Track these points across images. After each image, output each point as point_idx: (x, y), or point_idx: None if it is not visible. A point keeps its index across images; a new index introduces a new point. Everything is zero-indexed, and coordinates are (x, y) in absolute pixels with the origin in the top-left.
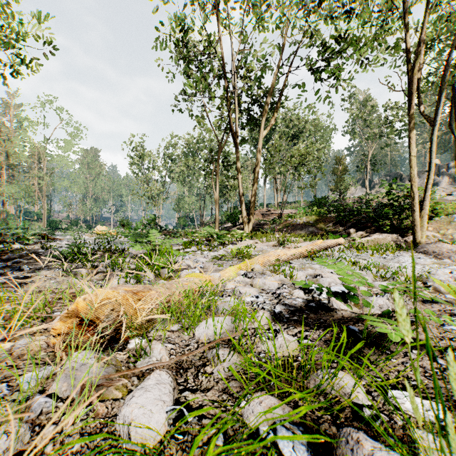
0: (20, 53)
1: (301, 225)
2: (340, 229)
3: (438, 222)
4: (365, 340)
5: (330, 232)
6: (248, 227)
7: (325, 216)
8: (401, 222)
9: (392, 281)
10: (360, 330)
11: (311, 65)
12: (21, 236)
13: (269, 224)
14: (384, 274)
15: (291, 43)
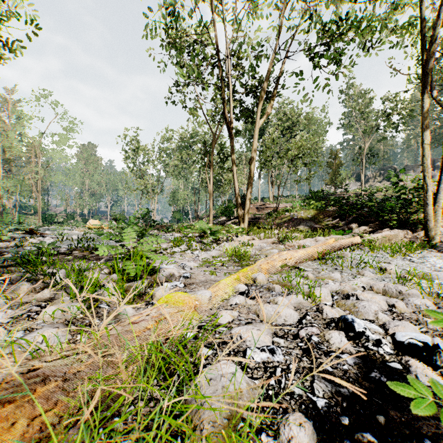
0: (2, 37)
1: (299, 219)
2: (340, 223)
3: None
4: None
5: (330, 227)
6: (243, 222)
7: (323, 210)
8: (409, 217)
9: None
10: None
11: (310, 50)
12: None
13: (265, 218)
14: None
15: (289, 28)
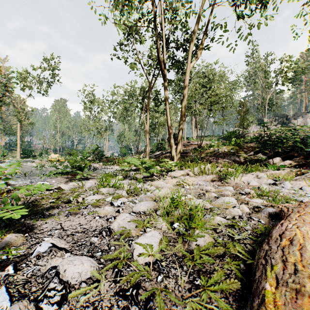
0: None
1: (223, 154)
2: (263, 157)
3: None
4: None
5: (253, 161)
6: (176, 156)
7: (243, 146)
8: None
9: None
10: None
11: None
12: None
13: (192, 153)
14: None
15: None
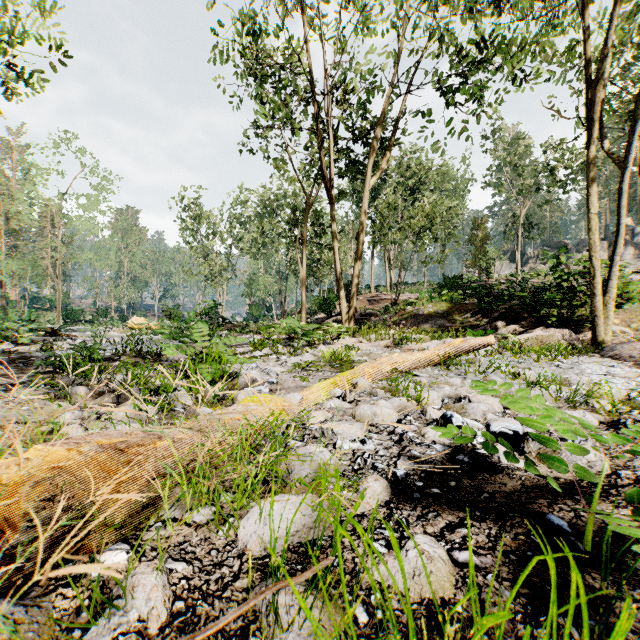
0: (15, 65)
1: (426, 316)
2: (482, 321)
3: (627, 312)
4: (591, 554)
5: (467, 326)
6: (348, 319)
7: (459, 304)
8: (573, 312)
9: (636, 427)
10: (568, 521)
11: (440, 83)
12: (12, 333)
13: (379, 315)
14: (574, 397)
15: (411, 51)
